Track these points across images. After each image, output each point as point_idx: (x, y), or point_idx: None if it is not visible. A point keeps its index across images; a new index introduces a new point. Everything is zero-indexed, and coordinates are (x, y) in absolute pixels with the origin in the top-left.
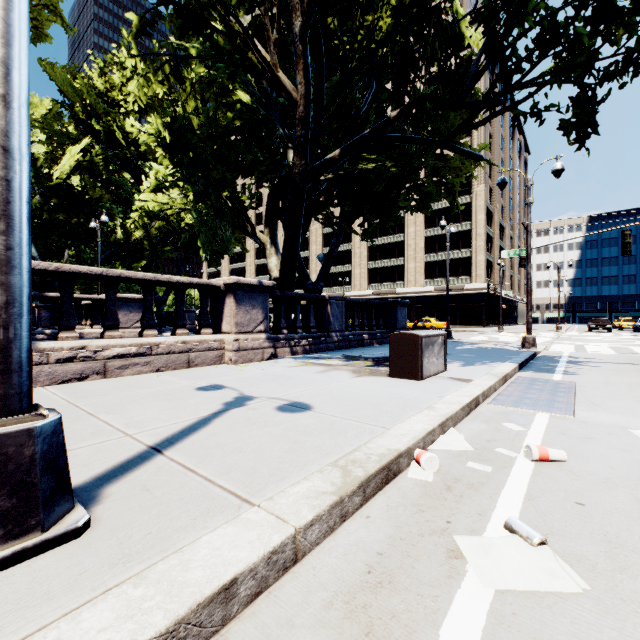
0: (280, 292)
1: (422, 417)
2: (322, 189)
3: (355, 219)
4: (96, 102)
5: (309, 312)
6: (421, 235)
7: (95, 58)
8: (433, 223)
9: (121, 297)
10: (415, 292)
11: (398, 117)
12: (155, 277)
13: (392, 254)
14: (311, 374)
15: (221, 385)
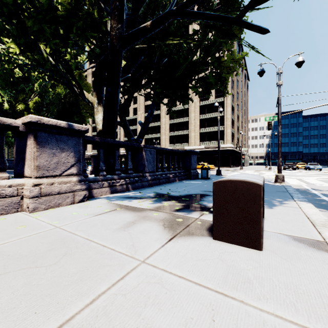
0: (97, 138)
1: None
2: (140, 72)
3: (163, 98)
4: None
5: (127, 157)
6: (198, 118)
7: None
8: (204, 112)
9: None
10: (194, 149)
11: None
12: None
13: (182, 128)
14: (109, 234)
15: None
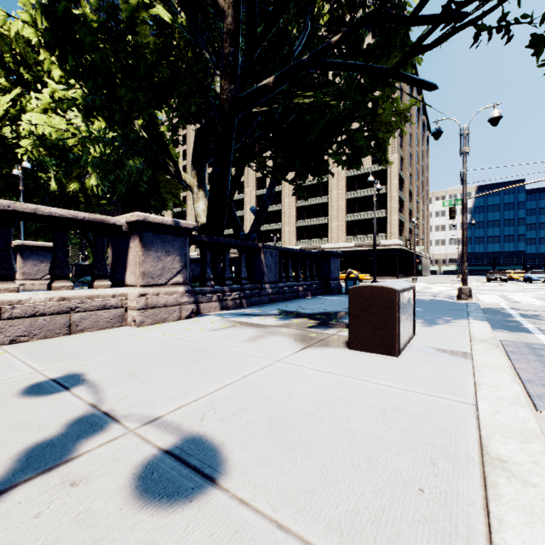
0: (204, 237)
1: (530, 532)
2: (255, 137)
3: (287, 172)
4: (26, 51)
5: (240, 261)
6: (343, 197)
7: (24, 5)
8: (353, 187)
9: (29, 245)
10: (338, 247)
11: (340, 42)
12: (9, 205)
13: (317, 214)
14: (237, 344)
15: (80, 376)
